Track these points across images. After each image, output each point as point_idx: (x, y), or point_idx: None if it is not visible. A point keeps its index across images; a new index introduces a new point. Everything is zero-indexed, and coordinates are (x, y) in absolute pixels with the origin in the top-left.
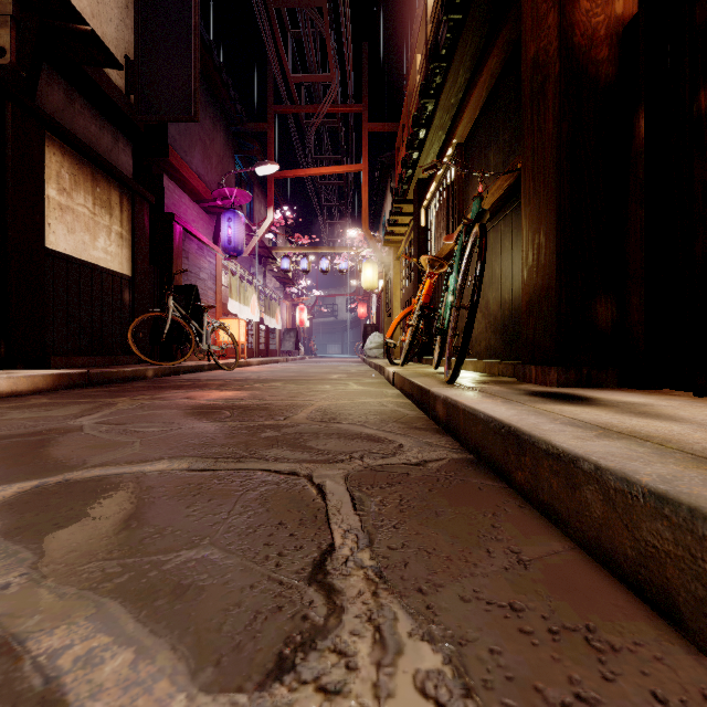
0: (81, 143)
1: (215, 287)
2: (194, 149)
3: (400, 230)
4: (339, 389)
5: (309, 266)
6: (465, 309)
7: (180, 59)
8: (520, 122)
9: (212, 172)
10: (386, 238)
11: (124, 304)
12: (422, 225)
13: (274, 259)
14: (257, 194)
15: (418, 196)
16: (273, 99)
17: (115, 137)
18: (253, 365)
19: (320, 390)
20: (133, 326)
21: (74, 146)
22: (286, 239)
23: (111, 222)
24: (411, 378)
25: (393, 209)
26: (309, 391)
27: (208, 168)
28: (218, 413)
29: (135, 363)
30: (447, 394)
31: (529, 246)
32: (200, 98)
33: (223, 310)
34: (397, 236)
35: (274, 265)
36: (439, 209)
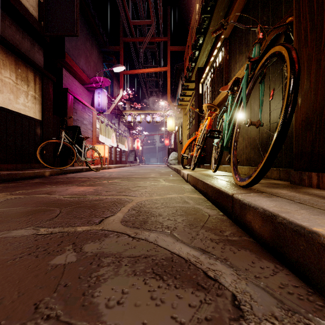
0: (6, 41)
1: (92, 128)
2: (81, 57)
3: (187, 99)
4: (154, 185)
5: (141, 119)
6: (255, 126)
7: (68, 2)
8: (278, 1)
9: (91, 70)
10: (179, 103)
11: (36, 135)
12: (200, 93)
13: (123, 115)
14: (115, 84)
15: (197, 77)
16: (122, 35)
17: (32, 44)
18: (112, 168)
19: (142, 186)
20: (40, 147)
21: (1, 42)
22: (130, 107)
23: (28, 89)
24: (204, 180)
25: (183, 87)
26: (134, 187)
27: (88, 67)
28: (48, 213)
29: (43, 168)
30: (270, 209)
31: (306, 75)
32: (84, 31)
33: (97, 141)
34: (185, 102)
35: (124, 119)
36: (210, 81)
